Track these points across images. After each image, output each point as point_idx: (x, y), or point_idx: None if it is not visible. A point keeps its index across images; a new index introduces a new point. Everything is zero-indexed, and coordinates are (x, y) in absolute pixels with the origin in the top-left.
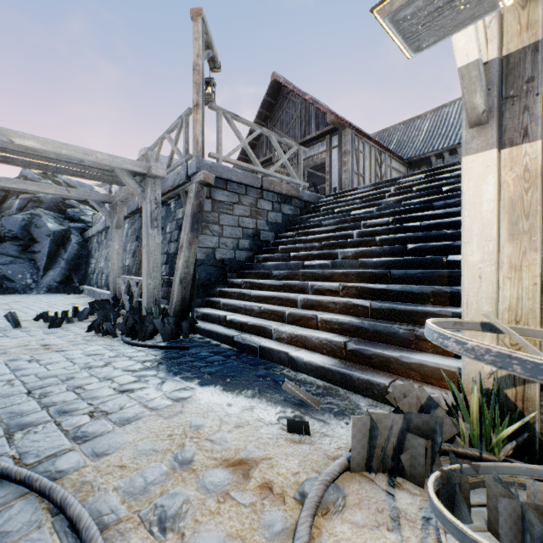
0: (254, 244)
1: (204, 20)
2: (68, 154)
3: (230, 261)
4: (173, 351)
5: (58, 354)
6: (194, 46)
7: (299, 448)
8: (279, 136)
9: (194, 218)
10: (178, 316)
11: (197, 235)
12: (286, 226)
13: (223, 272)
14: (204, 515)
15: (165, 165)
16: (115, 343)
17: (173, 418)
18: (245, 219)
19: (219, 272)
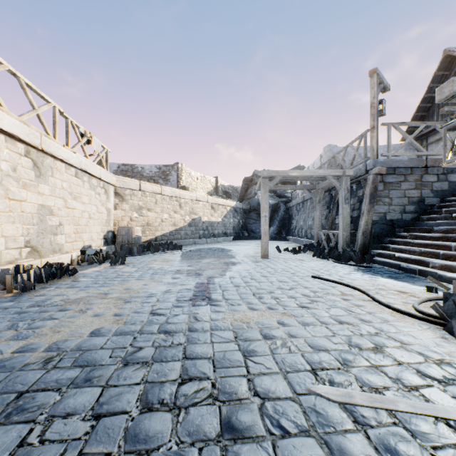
0: (418, 208)
1: (377, 74)
2: (307, 175)
3: (397, 221)
4: (362, 267)
5: (309, 262)
6: (371, 92)
7: (430, 294)
8: (444, 122)
9: (371, 196)
10: (361, 253)
11: (372, 206)
12: (452, 191)
13: (392, 228)
14: (389, 294)
15: (340, 153)
16: (330, 262)
17: (372, 282)
18: (410, 191)
19: (388, 228)
